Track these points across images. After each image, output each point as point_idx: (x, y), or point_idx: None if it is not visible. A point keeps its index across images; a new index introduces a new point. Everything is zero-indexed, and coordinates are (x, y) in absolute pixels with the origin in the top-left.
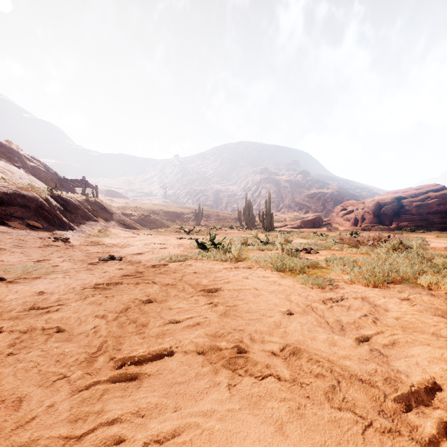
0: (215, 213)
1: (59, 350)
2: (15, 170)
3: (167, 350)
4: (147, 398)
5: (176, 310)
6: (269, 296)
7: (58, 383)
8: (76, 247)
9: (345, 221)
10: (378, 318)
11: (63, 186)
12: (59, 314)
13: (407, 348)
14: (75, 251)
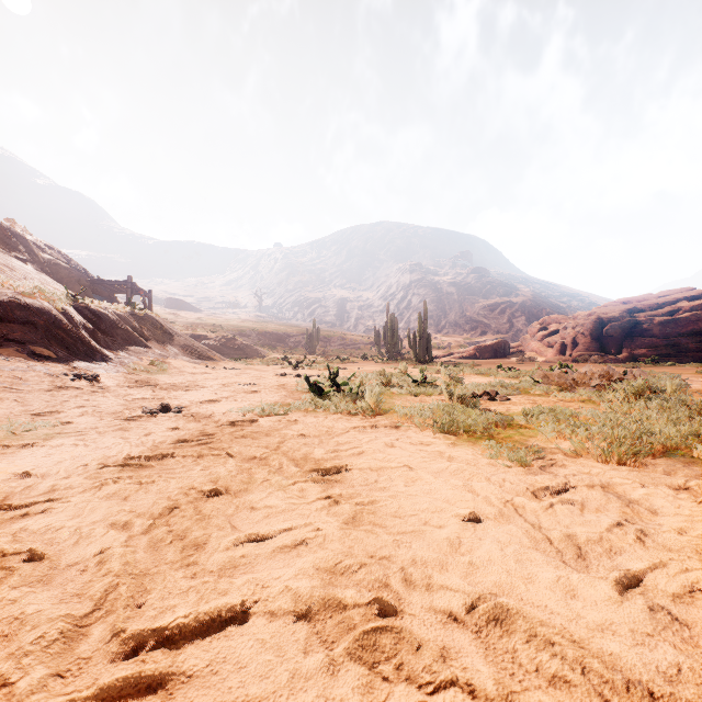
0: (339, 334)
1: (15, 610)
2: (17, 266)
3: (236, 611)
4: None
5: (263, 512)
6: (435, 482)
7: None
8: (109, 390)
9: (545, 348)
10: (645, 531)
11: (96, 292)
12: (42, 521)
13: None
14: (106, 397)
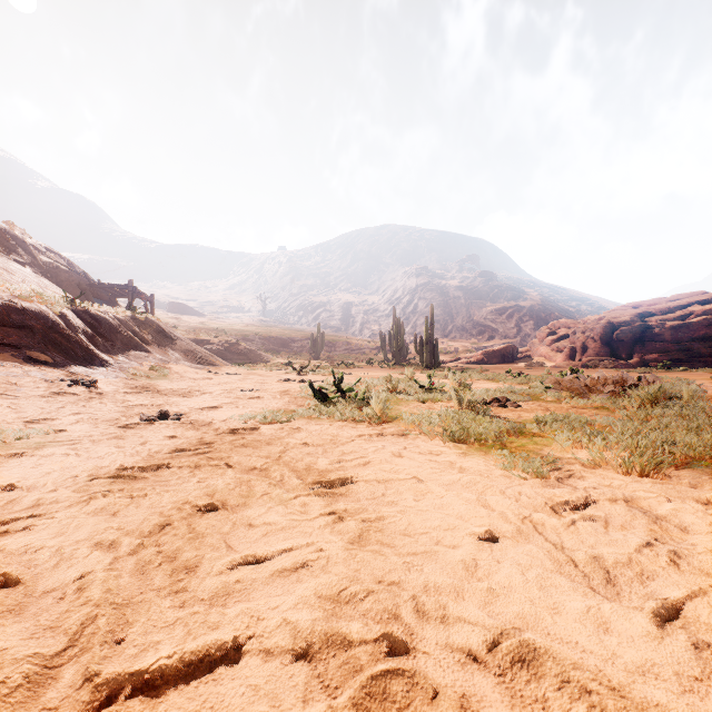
0: (344, 339)
1: None
2: (15, 269)
3: (227, 649)
4: None
5: (261, 529)
6: (446, 496)
7: None
8: (108, 396)
9: (554, 353)
10: (679, 552)
11: (97, 296)
12: (21, 540)
13: None
14: (103, 404)
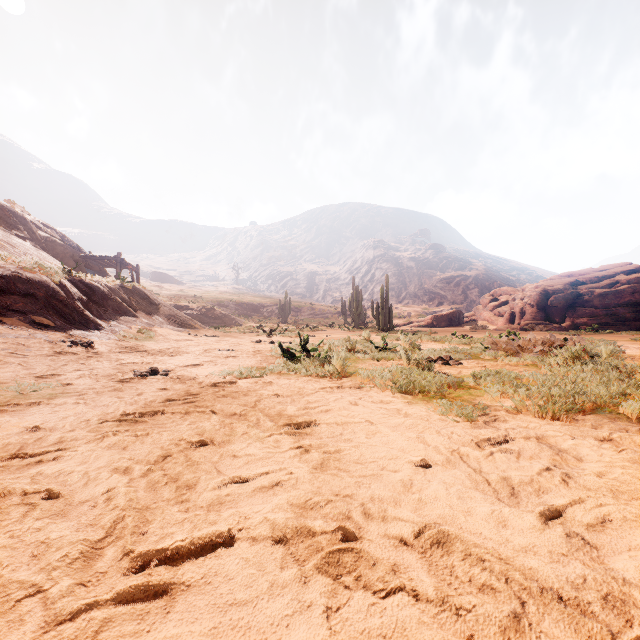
0: (308, 305)
1: (41, 536)
2: (17, 243)
3: (224, 536)
4: (178, 639)
5: (243, 459)
6: (392, 435)
7: (25, 605)
8: (103, 355)
9: (496, 317)
10: (569, 474)
11: (88, 267)
12: (54, 467)
13: (628, 532)
14: (100, 362)
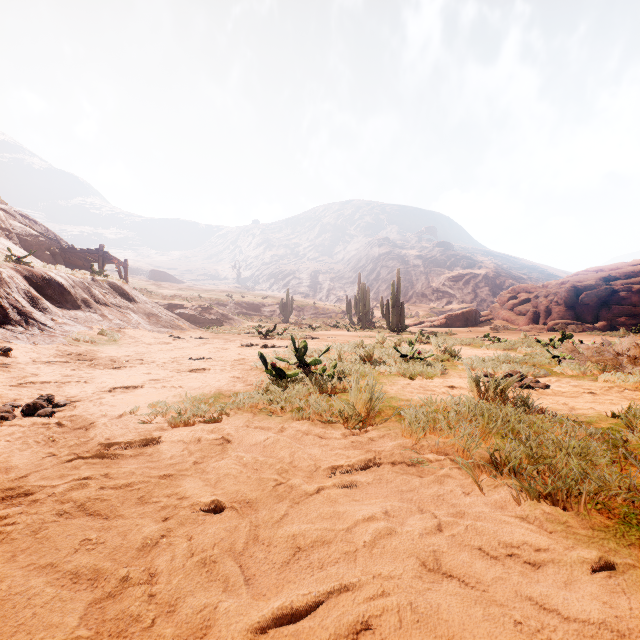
0: (312, 304)
1: None
2: None
3: None
4: None
5: None
6: None
7: None
8: (13, 368)
9: (517, 316)
10: None
11: (69, 261)
12: None
13: None
14: None
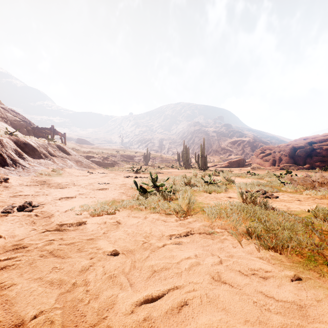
0: (159, 156)
1: None
2: None
3: None
4: None
5: None
6: None
7: None
8: (10, 188)
9: (264, 162)
10: None
11: (36, 134)
12: None
13: None
14: None
